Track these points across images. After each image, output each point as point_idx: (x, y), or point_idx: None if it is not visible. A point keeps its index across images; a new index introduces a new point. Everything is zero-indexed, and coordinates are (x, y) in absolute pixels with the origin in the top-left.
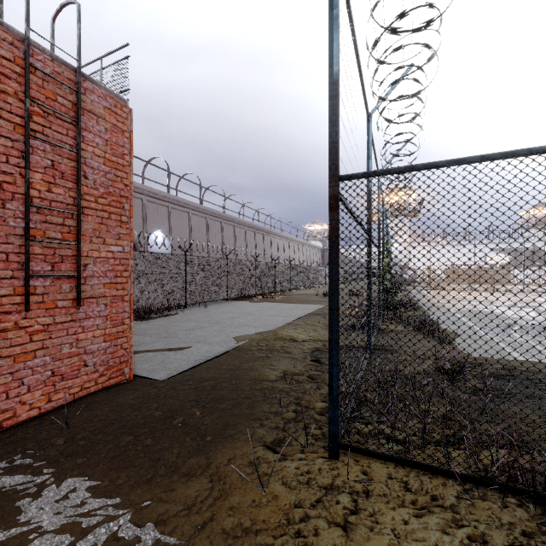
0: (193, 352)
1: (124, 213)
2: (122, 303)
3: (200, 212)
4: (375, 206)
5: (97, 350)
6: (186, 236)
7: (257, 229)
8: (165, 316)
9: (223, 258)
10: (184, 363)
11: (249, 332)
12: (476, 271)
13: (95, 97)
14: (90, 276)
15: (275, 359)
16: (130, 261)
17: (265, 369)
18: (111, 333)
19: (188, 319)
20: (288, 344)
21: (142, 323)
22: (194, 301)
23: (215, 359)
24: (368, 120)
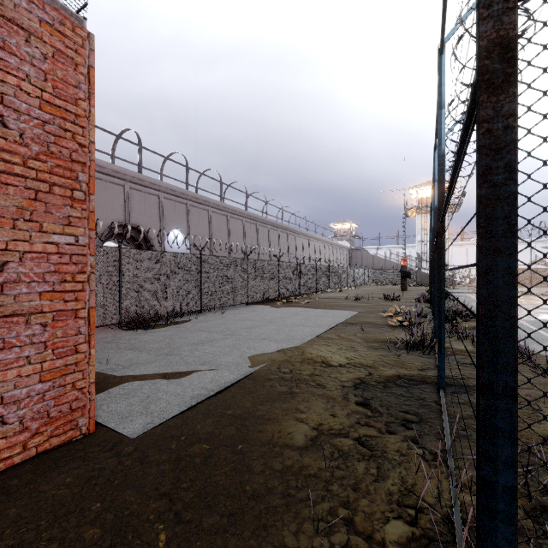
0: (192, 381)
1: (77, 187)
2: (74, 321)
3: (220, 210)
4: (409, 202)
5: (27, 396)
6: (205, 235)
7: (280, 227)
8: (175, 324)
9: (243, 258)
10: (176, 401)
11: (269, 348)
12: (526, 272)
13: (24, 2)
14: (13, 282)
15: (303, 399)
16: (90, 258)
17: (289, 420)
18: (54, 367)
19: (199, 328)
20: (320, 370)
21: (145, 333)
22: (211, 306)
23: (219, 395)
24: (441, 51)
